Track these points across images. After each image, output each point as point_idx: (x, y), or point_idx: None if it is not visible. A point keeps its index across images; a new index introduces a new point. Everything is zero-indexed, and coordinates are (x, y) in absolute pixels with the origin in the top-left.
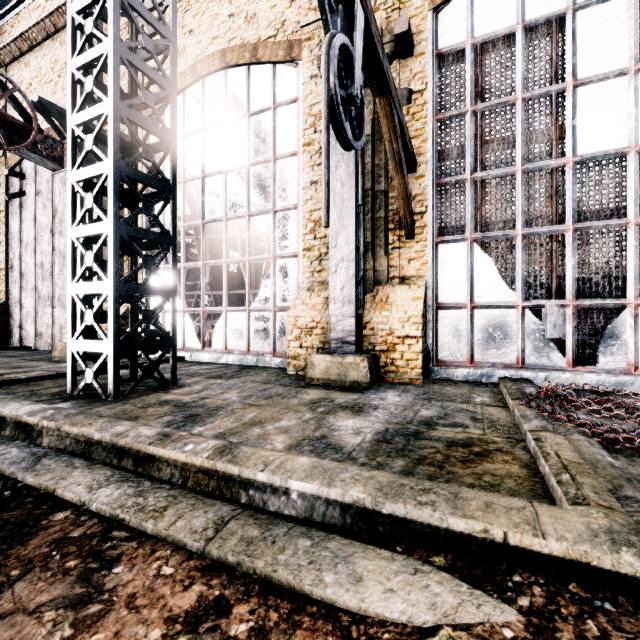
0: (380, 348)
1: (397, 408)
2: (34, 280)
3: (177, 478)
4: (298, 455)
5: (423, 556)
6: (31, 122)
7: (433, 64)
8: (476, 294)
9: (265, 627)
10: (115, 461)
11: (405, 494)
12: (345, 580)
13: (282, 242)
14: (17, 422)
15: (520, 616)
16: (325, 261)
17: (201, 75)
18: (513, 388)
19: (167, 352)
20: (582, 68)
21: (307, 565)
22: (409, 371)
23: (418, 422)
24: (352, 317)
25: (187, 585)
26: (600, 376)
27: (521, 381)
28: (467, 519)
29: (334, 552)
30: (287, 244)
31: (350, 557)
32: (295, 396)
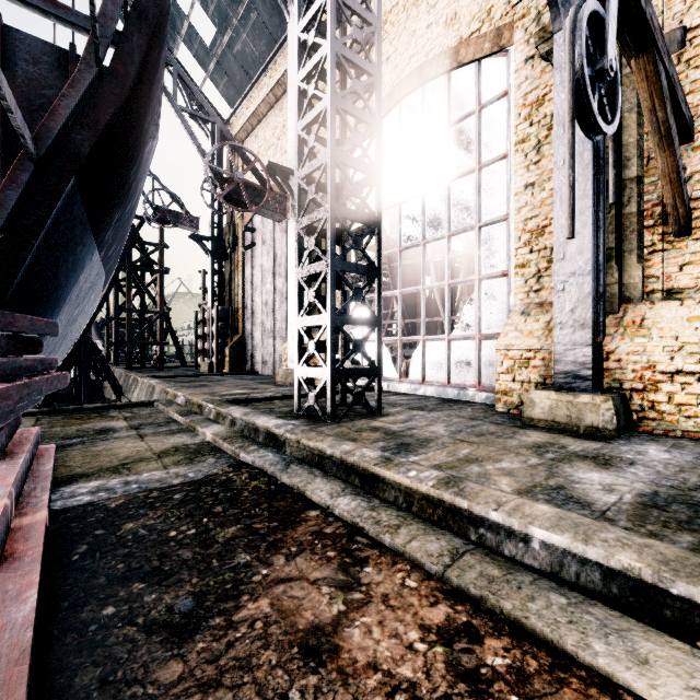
0: (631, 386)
1: (667, 467)
2: (261, 316)
3: (401, 501)
4: (535, 501)
5: None
6: (265, 184)
7: None
8: None
9: (524, 670)
10: (344, 476)
11: None
12: (622, 656)
13: (488, 261)
14: (267, 432)
15: None
16: (545, 278)
17: (398, 99)
18: None
19: (373, 380)
20: None
21: (566, 623)
22: (682, 420)
23: None
24: (587, 345)
25: (432, 602)
26: None
27: None
28: None
29: (601, 620)
30: (494, 262)
31: (625, 632)
32: (512, 437)
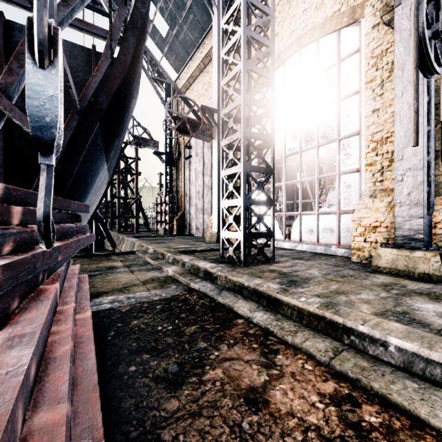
0: None
1: None
2: (195, 200)
3: (295, 316)
4: (389, 320)
5: None
6: (200, 119)
7: None
8: None
9: (392, 426)
10: (256, 299)
11: None
12: None
13: (345, 162)
14: (205, 271)
15: None
16: (387, 172)
17: (283, 60)
18: None
19: (269, 240)
20: None
21: (419, 400)
22: None
23: None
24: (420, 218)
25: (324, 379)
26: None
27: None
28: None
29: None
30: (350, 163)
31: None
32: (366, 278)
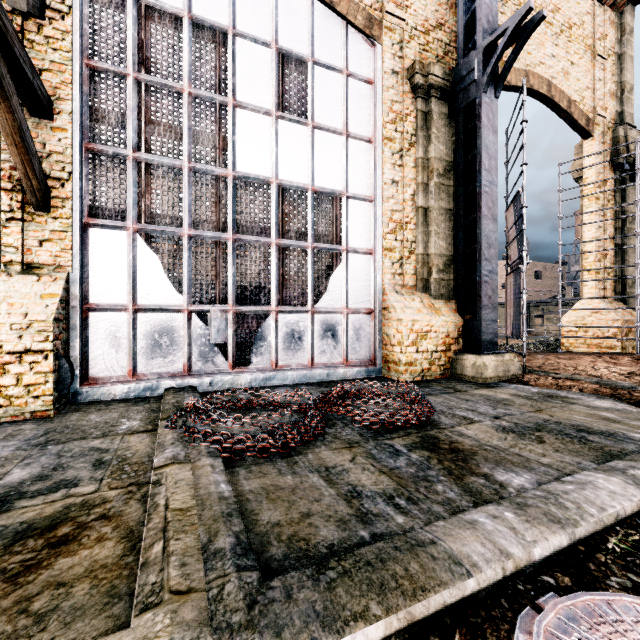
0: None
1: None
2: None
3: None
4: None
5: None
6: None
7: None
8: (140, 295)
9: None
10: None
11: None
12: None
13: None
14: None
15: None
16: None
17: None
18: (171, 402)
19: None
20: (240, 92)
21: None
22: (31, 401)
23: None
24: None
25: None
26: (253, 375)
27: (186, 390)
28: None
29: None
30: None
31: None
32: None
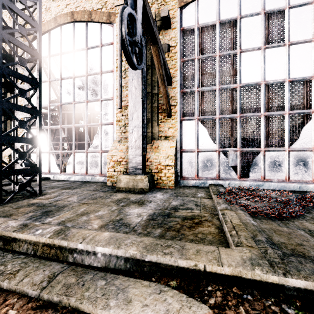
0: (154, 171)
1: (161, 201)
2: None
3: (31, 250)
4: (104, 231)
5: (165, 282)
6: None
7: (180, 34)
8: (199, 145)
9: None
10: None
11: (158, 249)
12: (121, 303)
13: (105, 116)
14: None
15: (210, 310)
16: (127, 127)
17: (59, 24)
18: (214, 189)
19: (35, 175)
20: (243, 44)
21: (101, 297)
22: (168, 182)
23: (170, 208)
24: (140, 156)
25: None
26: (250, 182)
27: (218, 185)
28: (187, 260)
29: (117, 286)
30: (108, 118)
31: (126, 288)
32: (109, 197)
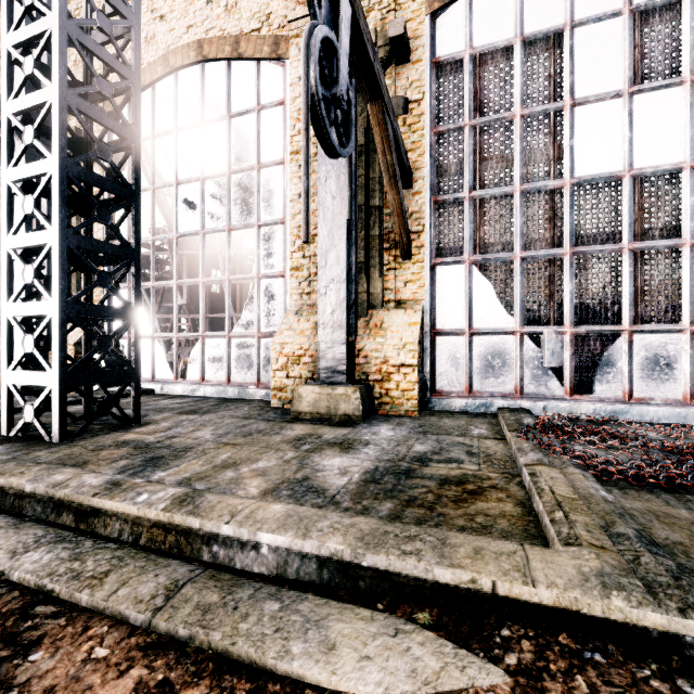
0: (374, 378)
1: (390, 443)
2: None
3: (127, 535)
4: (272, 502)
5: (406, 613)
6: None
7: (430, 73)
8: (475, 320)
9: None
10: (52, 517)
11: (388, 543)
12: (315, 649)
13: (267, 260)
14: None
15: (507, 677)
16: (315, 282)
17: (174, 67)
18: (511, 419)
19: (129, 384)
20: (579, 87)
21: (273, 634)
22: (405, 402)
23: (411, 458)
24: (343, 344)
25: (124, 670)
26: (597, 405)
27: (520, 411)
28: (454, 569)
29: (305, 616)
30: (273, 262)
31: (323, 620)
32: (278, 432)
